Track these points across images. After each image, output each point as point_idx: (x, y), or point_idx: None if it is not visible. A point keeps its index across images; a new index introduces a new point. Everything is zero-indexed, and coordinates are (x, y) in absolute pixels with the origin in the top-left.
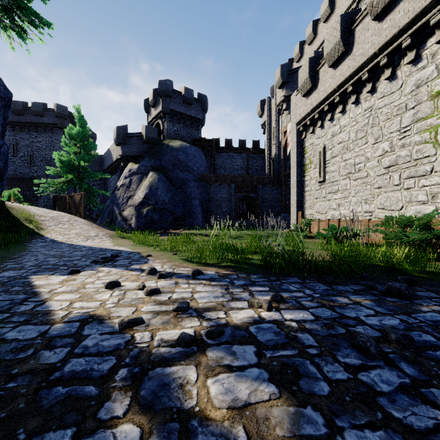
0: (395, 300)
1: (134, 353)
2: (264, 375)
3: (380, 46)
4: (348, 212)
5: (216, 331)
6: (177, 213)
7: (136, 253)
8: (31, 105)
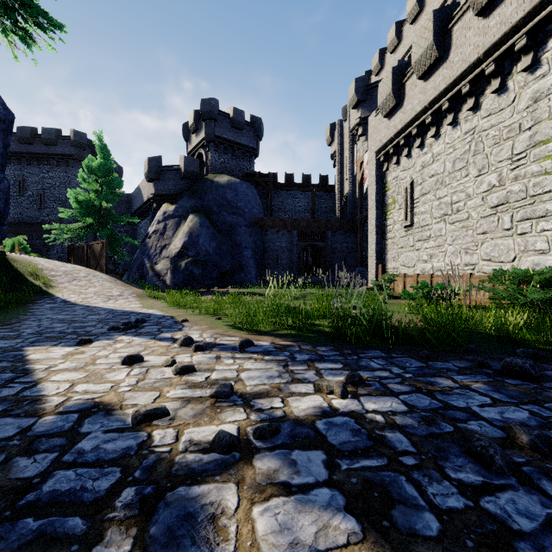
0: (518, 383)
1: (148, 462)
2: (338, 499)
3: (486, 49)
4: (443, 265)
5: (269, 429)
6: (223, 267)
7: (169, 317)
8: (42, 132)
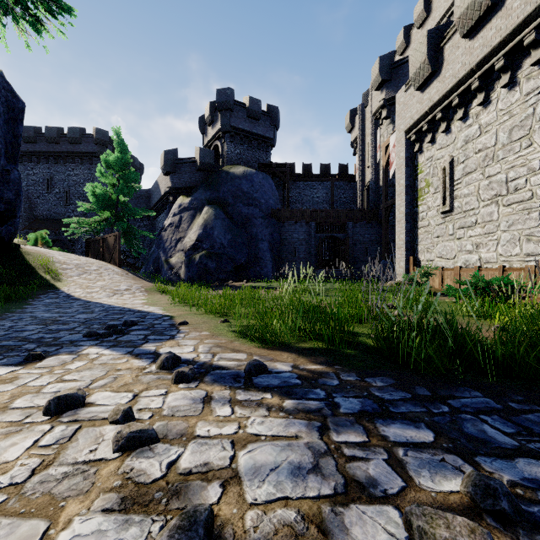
0: None
1: None
2: None
3: None
4: (495, 256)
5: None
6: (238, 260)
7: (167, 317)
8: (67, 131)
